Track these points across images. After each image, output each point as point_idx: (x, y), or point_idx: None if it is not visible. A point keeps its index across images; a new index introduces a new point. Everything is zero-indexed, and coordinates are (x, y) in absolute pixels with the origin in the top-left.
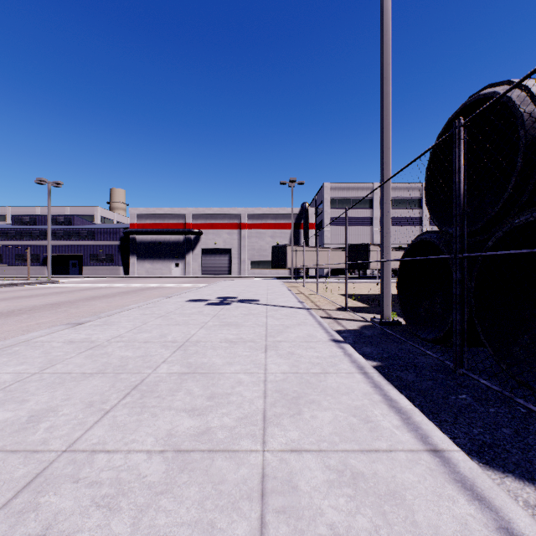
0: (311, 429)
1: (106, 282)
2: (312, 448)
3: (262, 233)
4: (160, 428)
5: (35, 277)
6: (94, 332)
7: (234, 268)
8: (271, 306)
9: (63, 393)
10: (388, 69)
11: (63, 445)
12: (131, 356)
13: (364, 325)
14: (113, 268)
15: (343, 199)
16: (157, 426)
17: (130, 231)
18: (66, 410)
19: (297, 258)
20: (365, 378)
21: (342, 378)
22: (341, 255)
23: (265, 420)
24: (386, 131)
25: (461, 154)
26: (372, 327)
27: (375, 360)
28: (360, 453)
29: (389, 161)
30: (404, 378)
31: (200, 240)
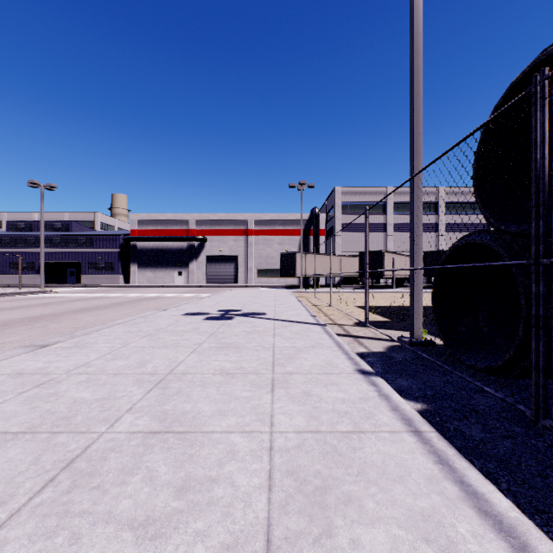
0: None
1: (103, 292)
2: None
3: (270, 240)
4: None
5: (30, 286)
6: (56, 358)
7: (240, 277)
8: (280, 321)
9: None
10: (419, 39)
11: None
12: (88, 399)
13: (391, 346)
14: (113, 277)
15: (355, 204)
16: None
17: (130, 238)
18: None
19: (307, 266)
20: (420, 442)
21: (385, 444)
22: (353, 262)
23: None
24: (417, 114)
25: (545, 119)
26: (401, 348)
27: (418, 400)
28: None
29: (420, 149)
30: (466, 433)
31: (204, 247)
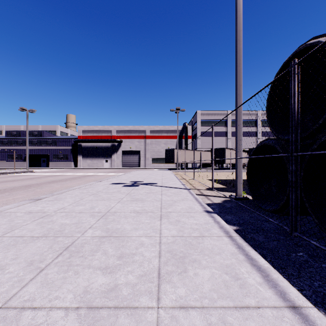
0: (195, 286)
1: (63, 172)
2: (196, 305)
3: (159, 141)
4: (79, 285)
5: (19, 168)
6: (47, 205)
7: (141, 163)
8: (165, 187)
9: (13, 253)
10: (240, 33)
11: (0, 301)
12: (68, 223)
13: (225, 200)
14: (67, 163)
15: (209, 121)
16: (77, 283)
17: (78, 140)
18: (11, 268)
19: (181, 157)
20: (231, 240)
21: (214, 241)
22: (207, 155)
23: (159, 278)
24: (239, 74)
25: (295, 84)
26: (230, 201)
27: (235, 225)
28: (235, 310)
29: (241, 93)
30: (256, 239)
31: (121, 146)
